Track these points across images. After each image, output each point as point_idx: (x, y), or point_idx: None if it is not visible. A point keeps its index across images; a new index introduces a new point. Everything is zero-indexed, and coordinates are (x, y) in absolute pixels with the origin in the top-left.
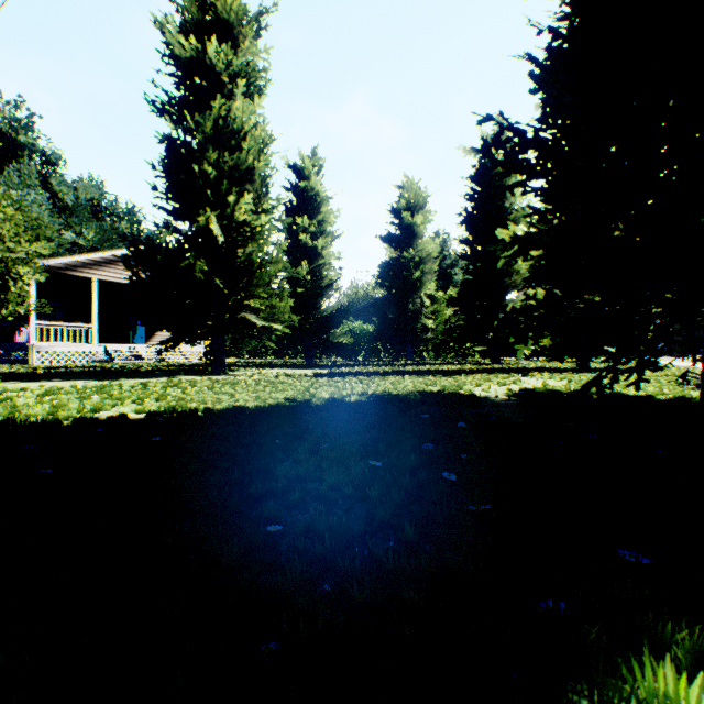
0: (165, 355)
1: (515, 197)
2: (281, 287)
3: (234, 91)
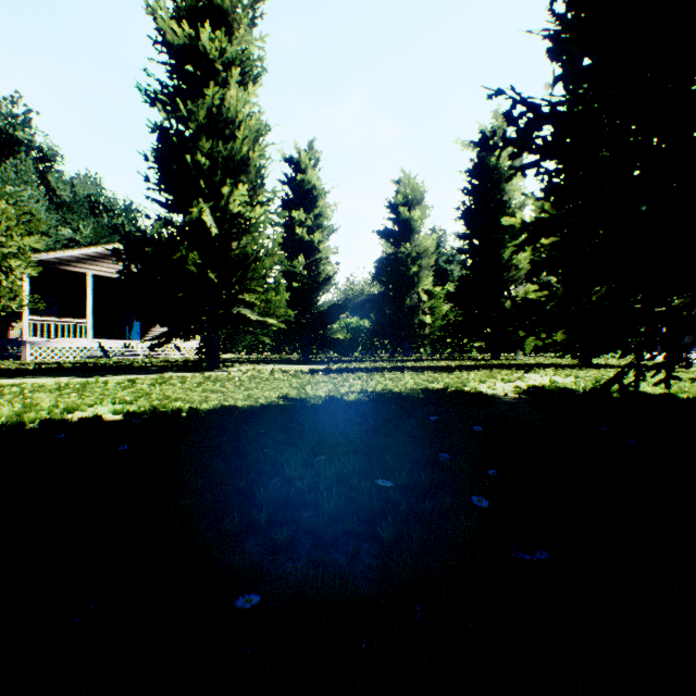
0: (161, 351)
1: (514, 191)
2: (276, 281)
3: (229, 80)
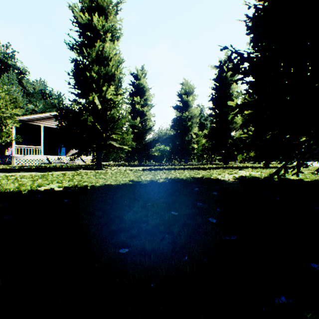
0: (74, 161)
1: (234, 88)
2: (127, 129)
3: (106, 39)
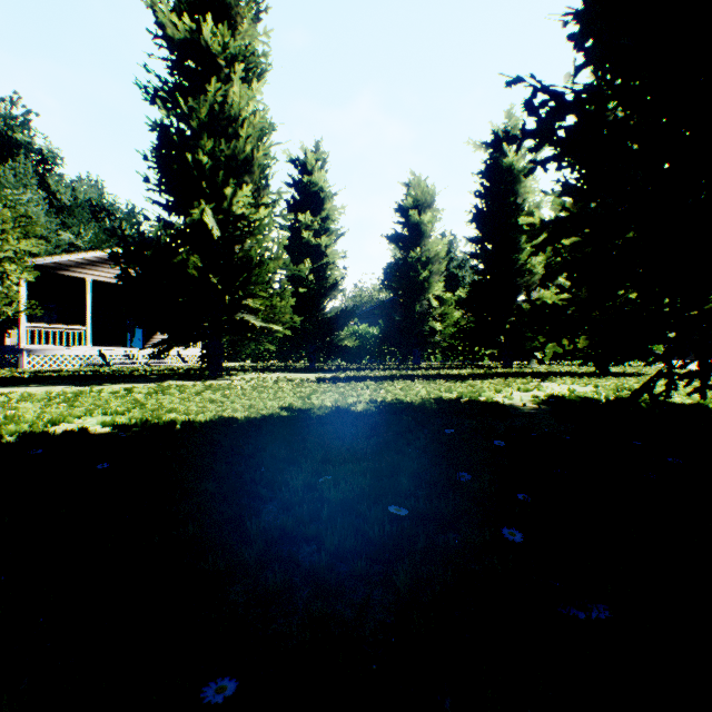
0: (163, 359)
1: (527, 193)
2: (281, 286)
3: (232, 77)
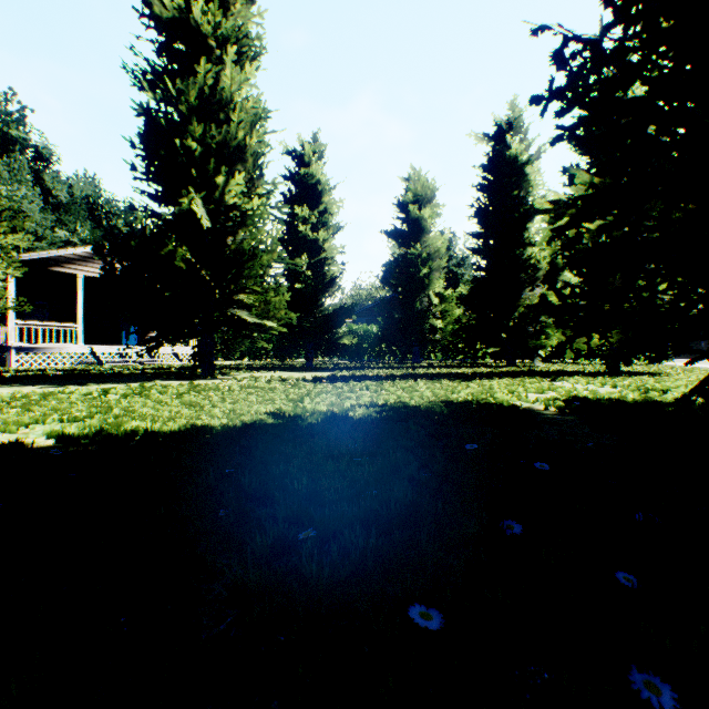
0: (157, 357)
1: (531, 186)
2: (276, 280)
3: (224, 60)
